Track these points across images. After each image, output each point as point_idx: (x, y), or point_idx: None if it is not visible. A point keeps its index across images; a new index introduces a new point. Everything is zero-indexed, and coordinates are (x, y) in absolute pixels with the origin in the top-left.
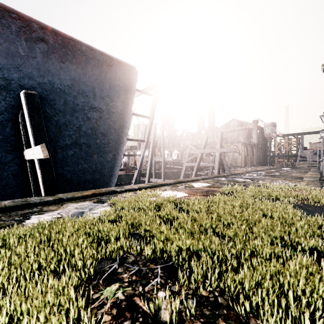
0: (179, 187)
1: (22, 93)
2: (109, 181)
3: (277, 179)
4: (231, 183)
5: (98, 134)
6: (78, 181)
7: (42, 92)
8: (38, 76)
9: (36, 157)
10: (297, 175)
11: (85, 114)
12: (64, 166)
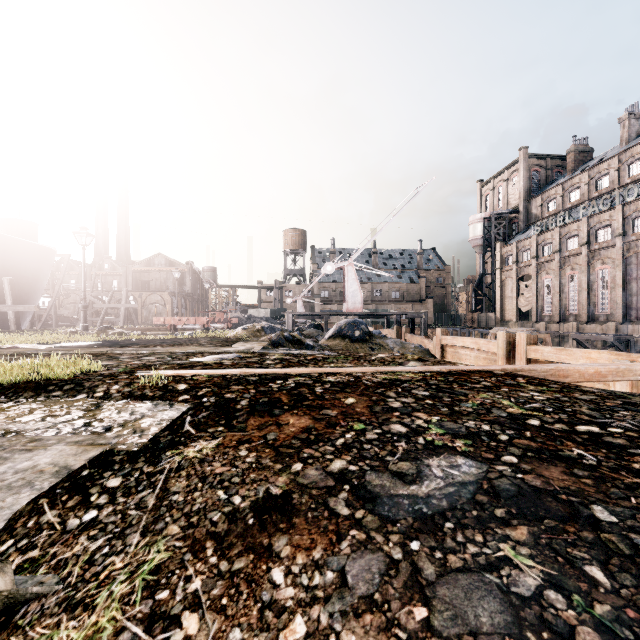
0: None
1: (8, 279)
2: None
3: None
4: None
5: (22, 294)
6: None
7: None
8: None
9: (19, 310)
10: None
11: (17, 281)
12: None
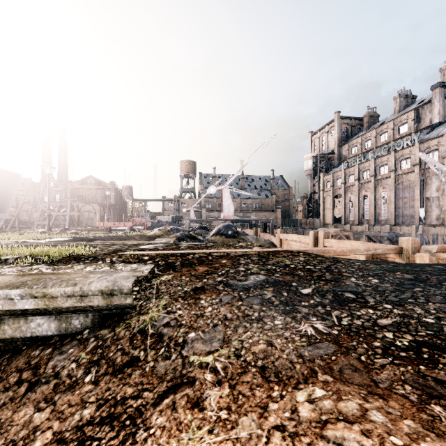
0: None
1: None
2: None
3: None
4: None
5: None
6: None
7: None
8: None
9: None
10: None
11: None
12: None
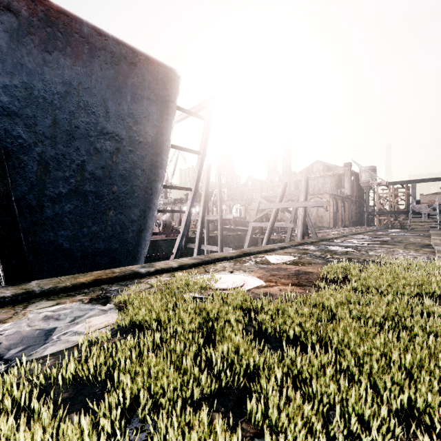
0: (246, 263)
1: None
2: (136, 252)
3: (394, 248)
4: (328, 255)
5: (115, 178)
6: (84, 253)
7: (10, 102)
8: (1, 73)
9: None
10: (420, 242)
11: (91, 143)
12: (58, 230)
